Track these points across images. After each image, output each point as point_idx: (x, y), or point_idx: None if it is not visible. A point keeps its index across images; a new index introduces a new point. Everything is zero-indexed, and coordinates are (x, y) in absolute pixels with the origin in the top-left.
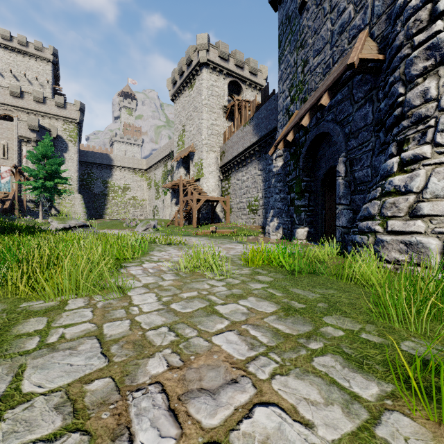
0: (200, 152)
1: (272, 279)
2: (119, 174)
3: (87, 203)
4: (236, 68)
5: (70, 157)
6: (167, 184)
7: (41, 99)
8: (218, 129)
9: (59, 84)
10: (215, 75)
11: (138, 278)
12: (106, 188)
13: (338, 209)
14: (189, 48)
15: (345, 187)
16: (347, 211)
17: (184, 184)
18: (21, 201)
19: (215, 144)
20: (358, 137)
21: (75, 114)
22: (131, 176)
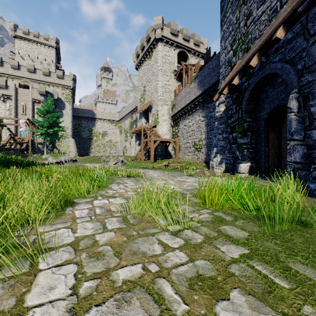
0: (156, 106)
1: (247, 235)
2: (100, 124)
3: (78, 145)
4: (183, 41)
5: (66, 112)
6: (132, 130)
7: (47, 73)
8: (170, 88)
9: (60, 63)
10: (167, 47)
11: (76, 225)
12: (91, 134)
13: (289, 144)
14: (148, 29)
15: (299, 123)
16: (301, 146)
17: (144, 129)
18: (34, 143)
19: (167, 99)
20: (315, 71)
21: (70, 82)
22: (108, 125)
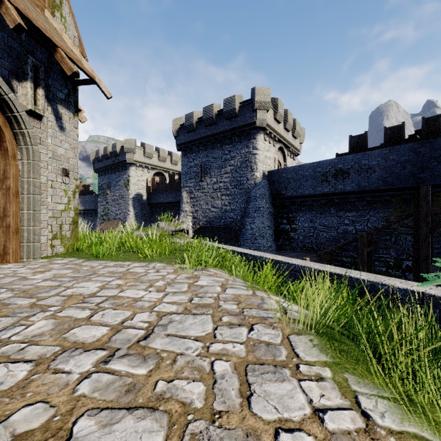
0: None
1: None
2: None
3: None
4: None
5: None
6: None
7: None
8: None
9: None
10: None
11: None
12: None
13: None
14: None
15: None
16: None
17: None
18: None
19: None
20: None
21: None
22: None
